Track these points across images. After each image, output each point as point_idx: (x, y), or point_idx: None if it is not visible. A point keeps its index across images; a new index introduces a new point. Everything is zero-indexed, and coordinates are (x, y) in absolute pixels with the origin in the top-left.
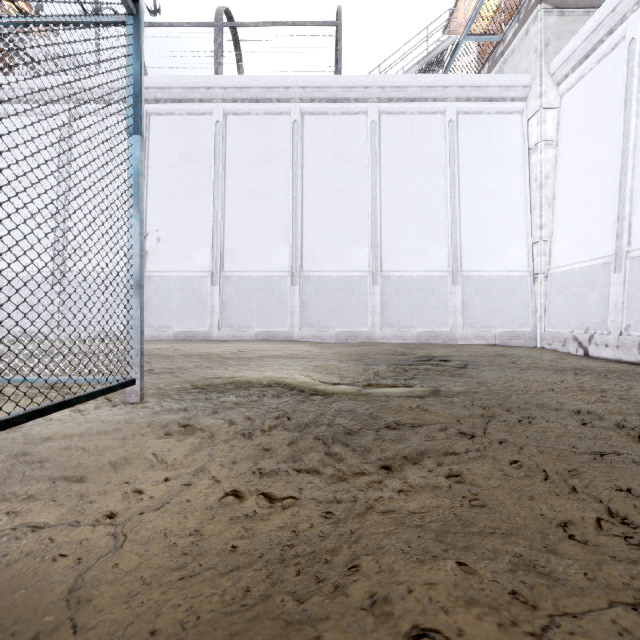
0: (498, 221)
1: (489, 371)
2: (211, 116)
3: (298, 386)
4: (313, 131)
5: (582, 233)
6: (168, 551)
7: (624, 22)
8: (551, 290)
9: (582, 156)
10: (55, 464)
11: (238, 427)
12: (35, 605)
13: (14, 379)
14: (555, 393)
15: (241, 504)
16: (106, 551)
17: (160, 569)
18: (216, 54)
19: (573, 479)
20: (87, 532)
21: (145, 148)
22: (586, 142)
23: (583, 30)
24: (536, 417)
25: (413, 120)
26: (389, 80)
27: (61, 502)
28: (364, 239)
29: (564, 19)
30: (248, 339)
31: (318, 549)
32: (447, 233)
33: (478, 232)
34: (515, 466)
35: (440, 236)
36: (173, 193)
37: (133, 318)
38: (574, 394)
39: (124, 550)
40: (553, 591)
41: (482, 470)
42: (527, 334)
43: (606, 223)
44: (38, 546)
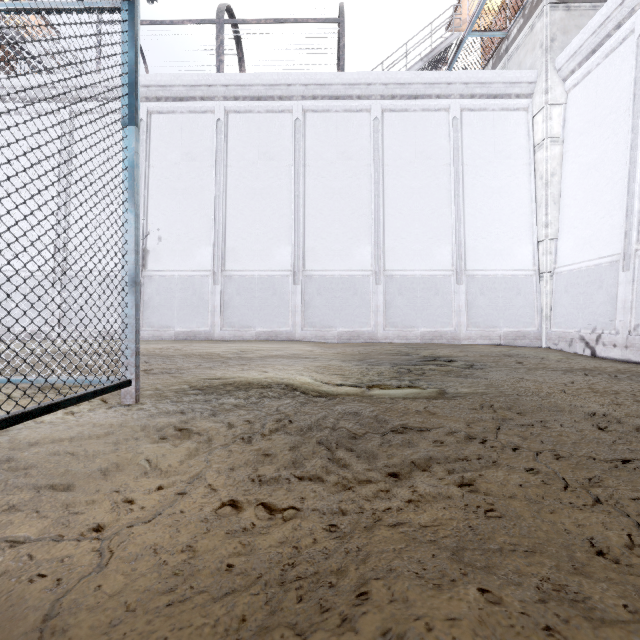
0: (503, 219)
1: (496, 372)
2: (212, 114)
3: (300, 387)
4: (315, 129)
5: (589, 231)
6: (157, 571)
7: (633, 15)
8: (557, 289)
9: (589, 153)
10: (41, 471)
11: (237, 431)
12: (4, 636)
13: (5, 380)
14: (567, 395)
15: (239, 515)
16: (89, 570)
17: (147, 593)
18: (217, 52)
19: (596, 489)
20: (70, 548)
21: (146, 147)
22: (593, 138)
23: (590, 24)
24: (549, 420)
25: (416, 117)
26: (392, 77)
27: (45, 513)
28: (367, 238)
29: (570, 14)
30: (250, 339)
31: (322, 569)
32: (451, 232)
33: (482, 230)
34: (531, 474)
35: (444, 235)
36: (174, 192)
37: (128, 316)
38: (587, 396)
39: (109, 569)
40: (592, 626)
41: (496, 478)
42: (532, 334)
43: (614, 221)
44: (15, 564)
